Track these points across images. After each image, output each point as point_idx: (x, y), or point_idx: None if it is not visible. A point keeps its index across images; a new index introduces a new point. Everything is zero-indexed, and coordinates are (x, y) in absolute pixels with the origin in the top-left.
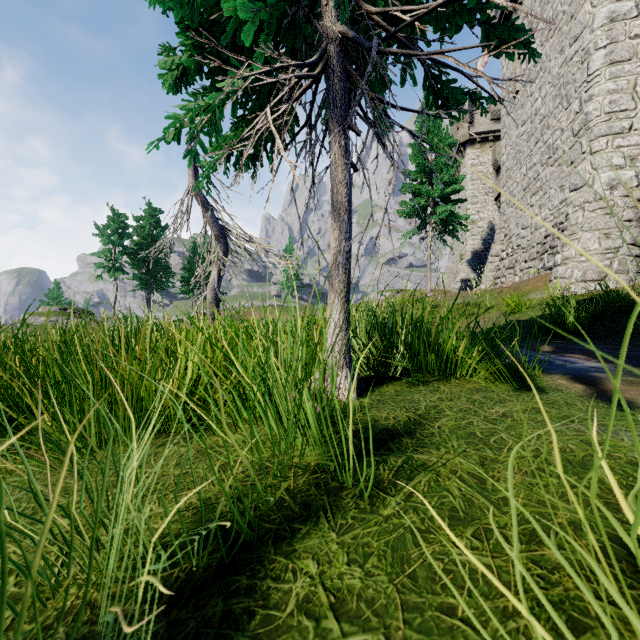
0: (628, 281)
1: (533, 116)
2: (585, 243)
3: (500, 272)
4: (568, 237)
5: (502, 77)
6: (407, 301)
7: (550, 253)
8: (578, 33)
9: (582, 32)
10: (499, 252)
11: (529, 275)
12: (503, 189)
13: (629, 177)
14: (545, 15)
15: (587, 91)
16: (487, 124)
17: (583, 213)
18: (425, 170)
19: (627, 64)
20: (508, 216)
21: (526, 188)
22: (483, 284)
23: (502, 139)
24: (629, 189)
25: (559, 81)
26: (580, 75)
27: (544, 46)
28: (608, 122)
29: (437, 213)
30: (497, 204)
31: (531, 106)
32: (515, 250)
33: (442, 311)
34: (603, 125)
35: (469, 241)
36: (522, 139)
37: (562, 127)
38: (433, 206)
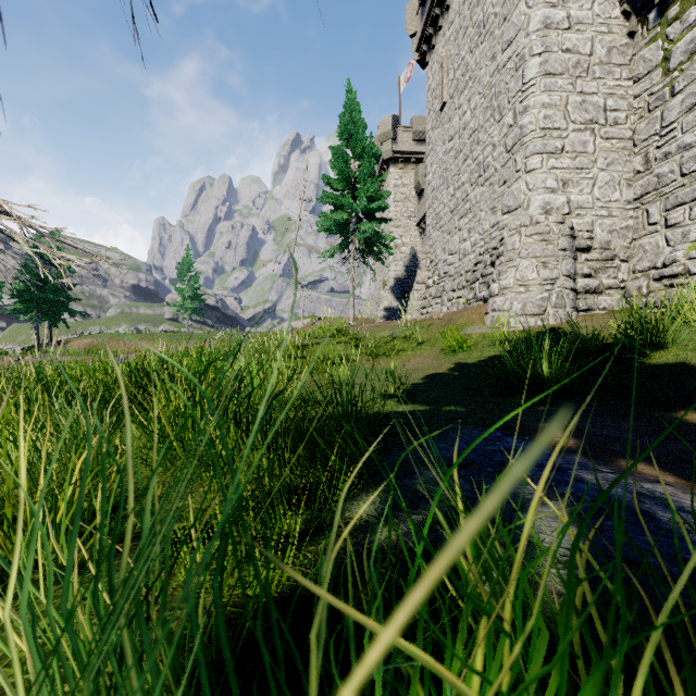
0: (566, 317)
1: (462, 130)
2: (523, 271)
3: (426, 301)
4: (505, 264)
5: (428, 88)
6: (327, 332)
7: (482, 282)
8: (512, 37)
9: (517, 35)
10: (425, 279)
11: (458, 306)
12: (429, 211)
13: (562, 203)
14: (475, 18)
15: (522, 101)
16: (410, 144)
17: (520, 238)
18: (348, 179)
19: (560, 78)
20: (434, 240)
21: (454, 210)
22: (409, 314)
23: (428, 156)
24: (562, 215)
25: (490, 91)
26: (514, 84)
27: (474, 53)
28: (543, 139)
29: (361, 230)
30: (419, 230)
31: (459, 119)
32: (442, 278)
33: (369, 346)
34: (538, 141)
35: (392, 267)
36: (449, 156)
37: (494, 142)
38: (356, 222)
